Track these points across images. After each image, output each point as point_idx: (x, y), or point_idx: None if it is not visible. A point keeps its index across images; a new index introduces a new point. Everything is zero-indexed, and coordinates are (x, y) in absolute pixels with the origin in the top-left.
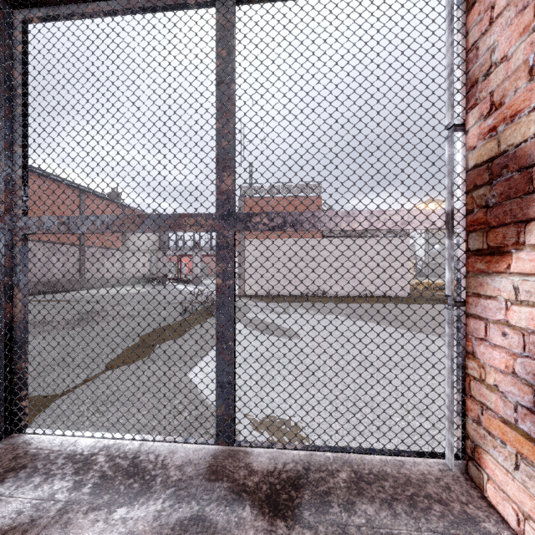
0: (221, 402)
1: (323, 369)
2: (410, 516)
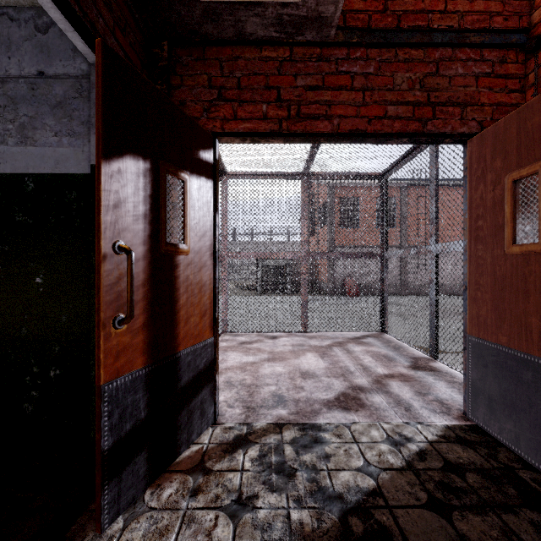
0: (431, 336)
1: None
2: (452, 391)
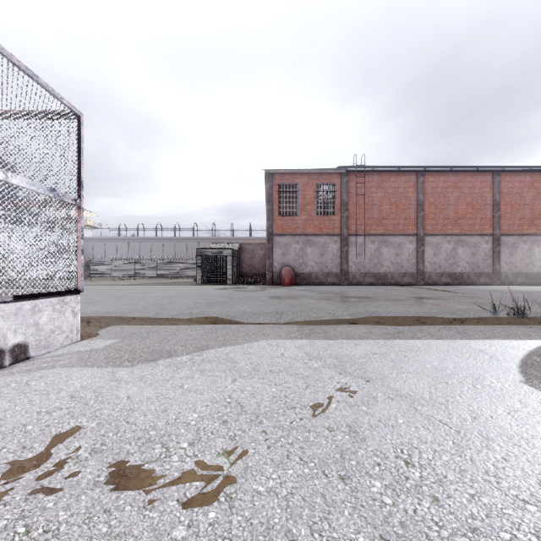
0: None
1: (330, 428)
2: None
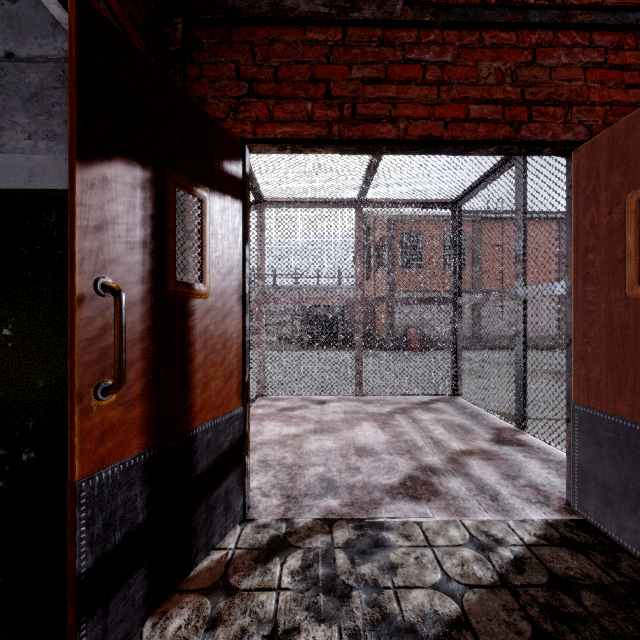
0: (517, 402)
1: None
2: (548, 472)
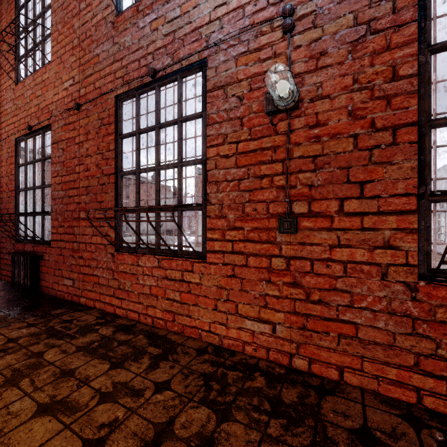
0: None
1: None
2: None
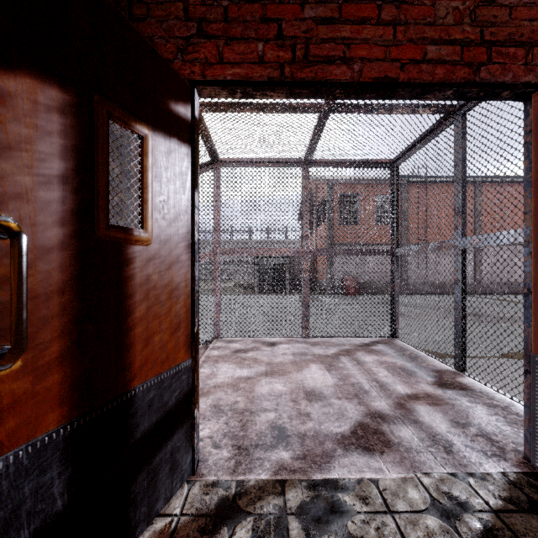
0: (456, 346)
1: None
2: (496, 419)
